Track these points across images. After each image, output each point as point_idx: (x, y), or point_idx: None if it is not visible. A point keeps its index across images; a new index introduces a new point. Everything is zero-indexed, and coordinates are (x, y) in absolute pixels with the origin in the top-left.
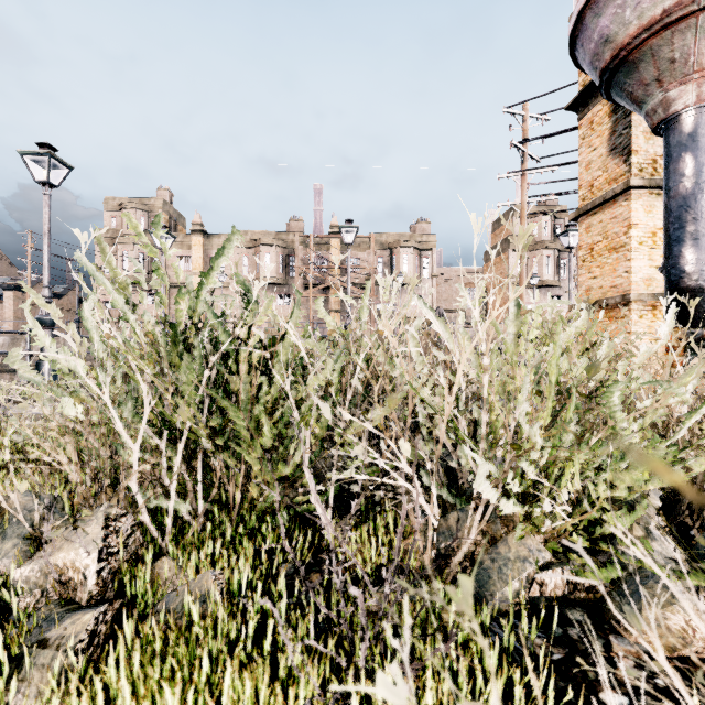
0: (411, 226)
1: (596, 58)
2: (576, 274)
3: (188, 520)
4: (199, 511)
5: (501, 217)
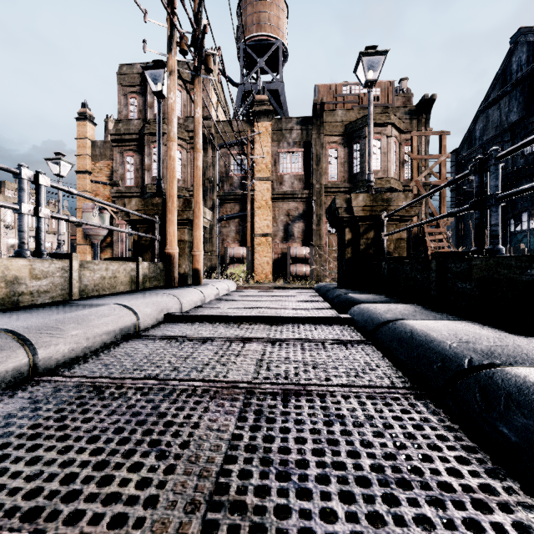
0: None
1: (87, 232)
2: (5, 219)
3: None
4: None
5: None
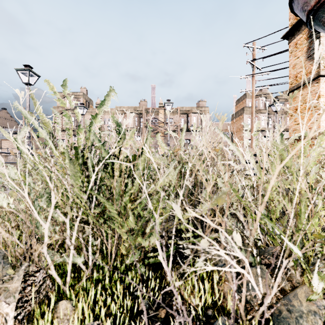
0: (197, 103)
1: (305, 5)
2: None
3: (82, 268)
4: (89, 262)
5: (320, 55)
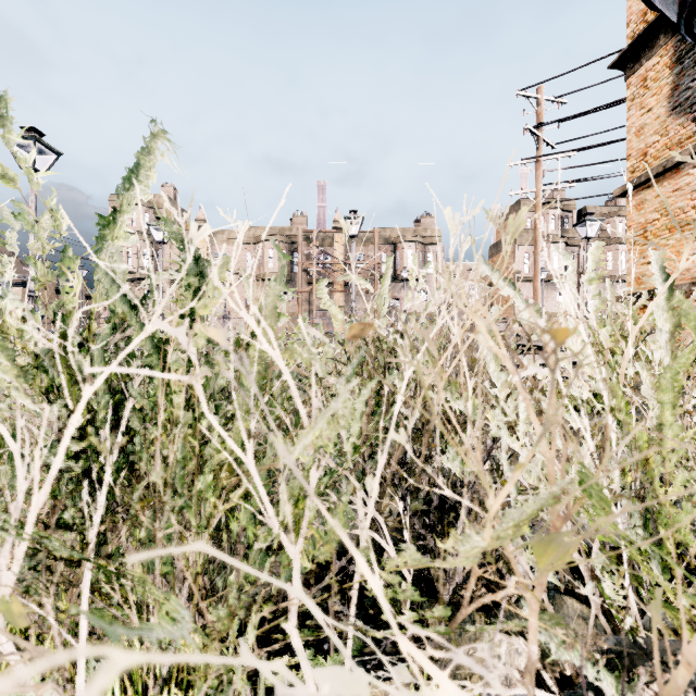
0: (415, 221)
1: None
2: (584, 269)
3: None
4: (77, 695)
5: None
